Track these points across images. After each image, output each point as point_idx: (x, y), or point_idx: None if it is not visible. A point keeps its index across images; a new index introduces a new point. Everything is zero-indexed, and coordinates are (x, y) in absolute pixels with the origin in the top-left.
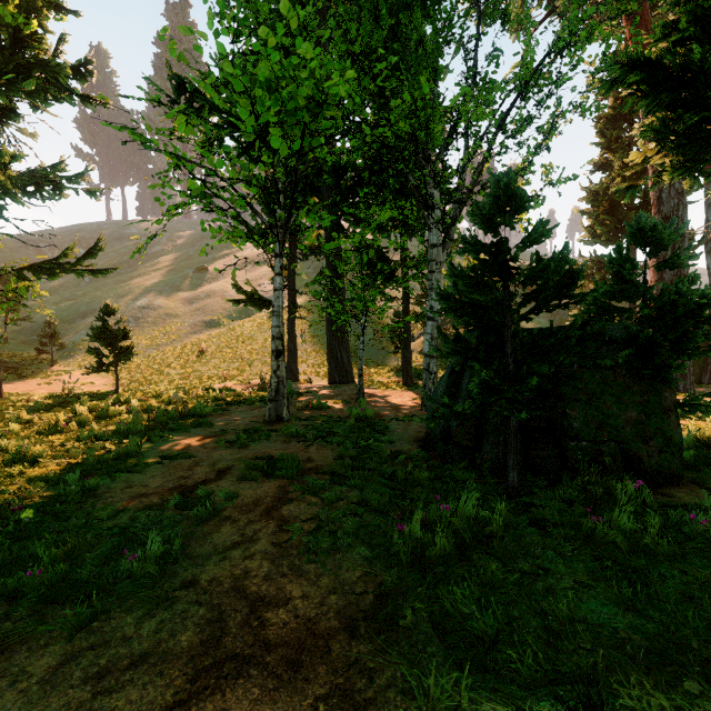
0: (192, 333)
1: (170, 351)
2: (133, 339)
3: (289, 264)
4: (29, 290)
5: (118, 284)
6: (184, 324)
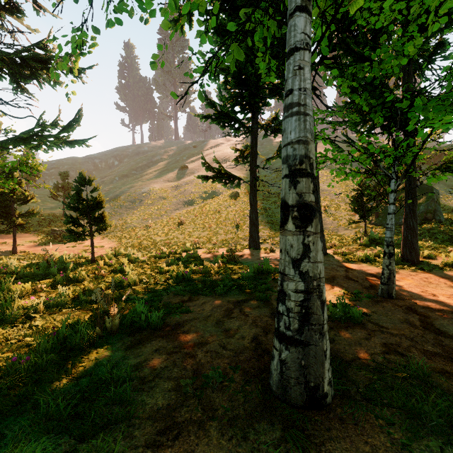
0: (175, 210)
1: (159, 222)
2: (137, 214)
3: (251, 142)
4: (29, 167)
5: (134, 180)
6: (171, 204)
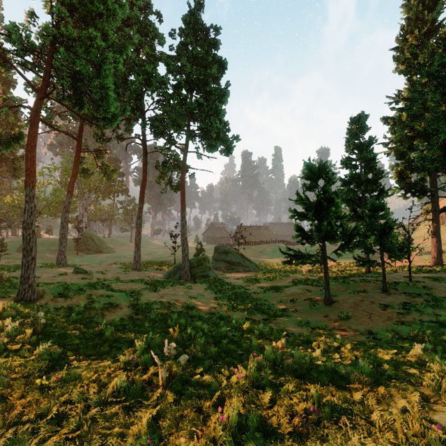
0: None
1: None
2: None
3: None
4: None
5: None
6: None
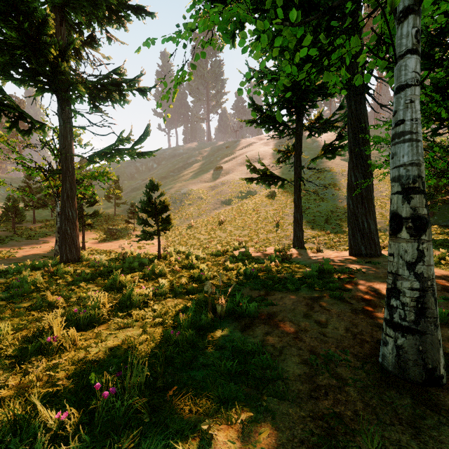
0: (214, 209)
1: (200, 222)
2: (179, 214)
3: (296, 143)
4: (104, 175)
5: (172, 182)
6: (209, 203)
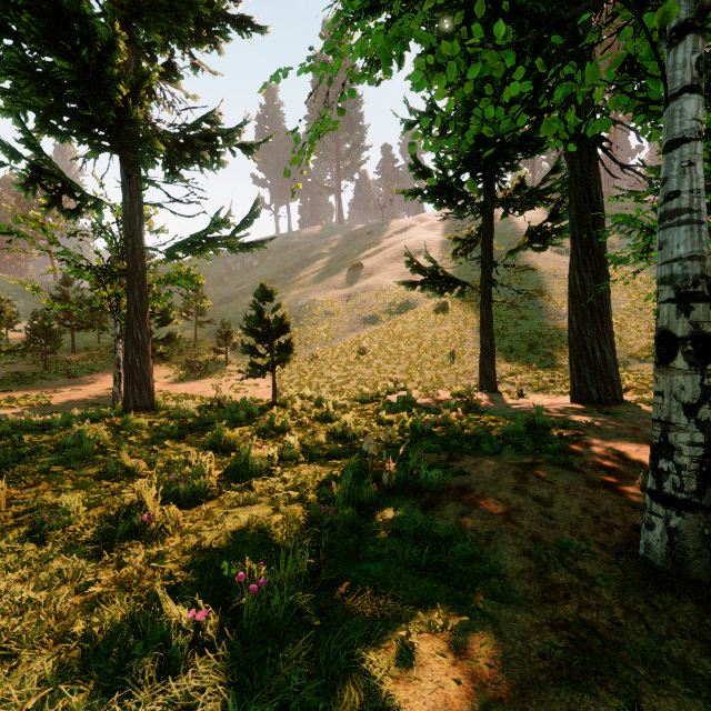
0: (351, 331)
1: (329, 351)
2: (295, 338)
3: (483, 226)
4: (188, 278)
5: (283, 288)
6: (342, 322)
